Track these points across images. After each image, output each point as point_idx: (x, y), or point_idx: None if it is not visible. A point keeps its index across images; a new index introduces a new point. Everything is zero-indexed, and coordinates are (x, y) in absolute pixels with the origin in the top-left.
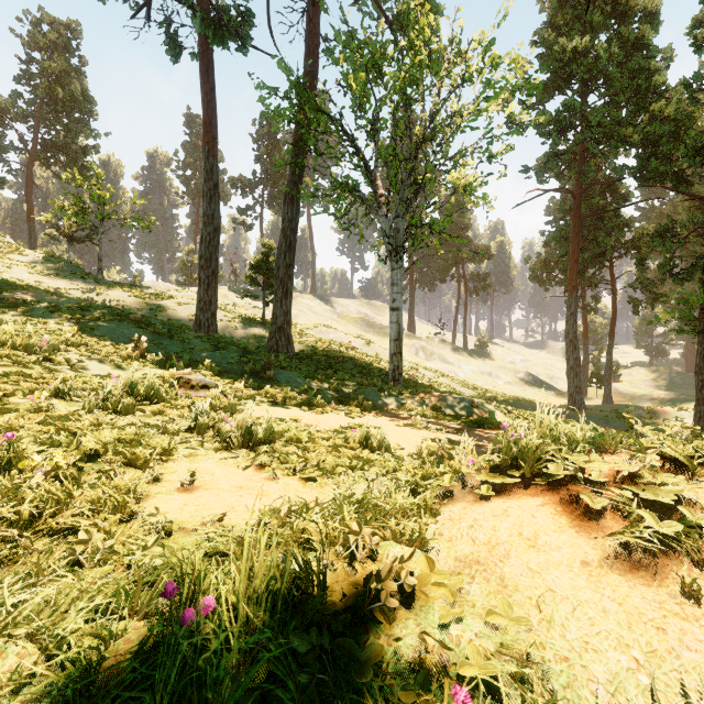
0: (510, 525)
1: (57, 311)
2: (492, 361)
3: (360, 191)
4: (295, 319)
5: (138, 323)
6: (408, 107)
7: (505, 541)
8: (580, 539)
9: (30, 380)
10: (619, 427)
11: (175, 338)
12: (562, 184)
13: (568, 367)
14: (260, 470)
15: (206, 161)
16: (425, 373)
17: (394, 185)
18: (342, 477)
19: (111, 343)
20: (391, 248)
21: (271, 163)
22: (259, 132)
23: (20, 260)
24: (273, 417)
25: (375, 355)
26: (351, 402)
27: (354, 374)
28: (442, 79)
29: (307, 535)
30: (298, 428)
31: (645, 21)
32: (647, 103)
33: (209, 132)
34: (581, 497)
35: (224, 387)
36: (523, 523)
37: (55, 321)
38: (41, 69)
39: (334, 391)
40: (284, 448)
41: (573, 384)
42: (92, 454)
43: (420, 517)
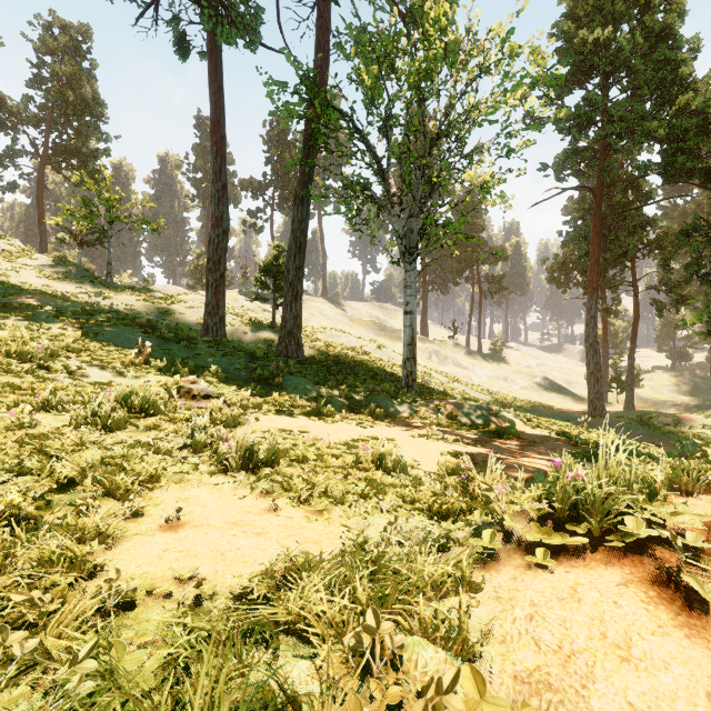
0: (587, 618)
1: (61, 316)
2: (507, 365)
3: (372, 191)
4: (305, 323)
5: (143, 328)
6: (422, 101)
7: (584, 648)
8: (695, 650)
9: (17, 391)
10: (643, 435)
11: (181, 343)
12: (581, 182)
13: (588, 372)
14: (259, 498)
15: (214, 161)
16: (438, 378)
17: (407, 183)
18: (353, 509)
19: (115, 349)
20: (404, 249)
21: (281, 164)
22: (269, 133)
23: (29, 264)
24: (280, 428)
25: (387, 360)
26: (363, 409)
27: (366, 380)
28: (458, 72)
29: (306, 617)
30: (306, 442)
31: (670, 10)
32: (673, 96)
33: (217, 132)
34: (677, 573)
35: (230, 395)
36: (604, 615)
37: (59, 326)
38: (52, 73)
39: (345, 398)
40: (289, 468)
41: (594, 390)
42: (68, 481)
43: (456, 591)
